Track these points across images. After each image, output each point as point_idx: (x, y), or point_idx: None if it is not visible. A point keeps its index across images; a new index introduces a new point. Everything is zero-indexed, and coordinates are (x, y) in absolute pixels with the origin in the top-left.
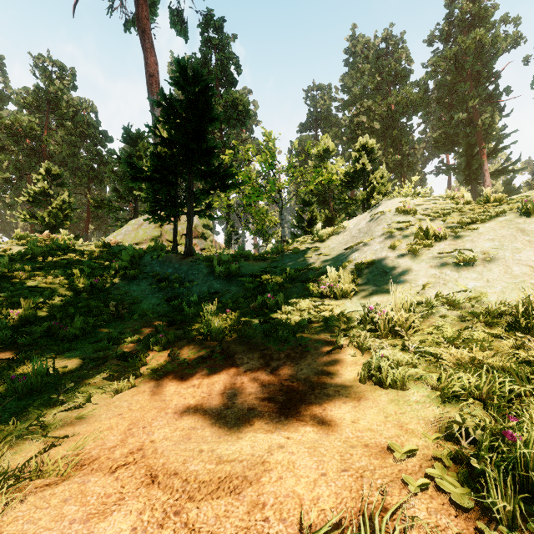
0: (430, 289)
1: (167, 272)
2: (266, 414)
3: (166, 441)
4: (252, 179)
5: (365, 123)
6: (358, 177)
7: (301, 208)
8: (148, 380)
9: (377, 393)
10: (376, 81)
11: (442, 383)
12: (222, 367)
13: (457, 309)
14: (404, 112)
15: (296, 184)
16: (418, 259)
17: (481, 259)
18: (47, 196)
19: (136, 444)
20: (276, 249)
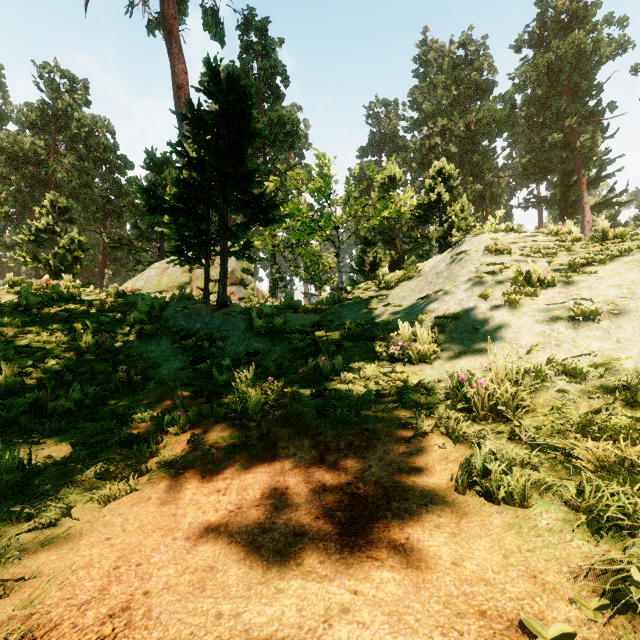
0: (538, 351)
1: (194, 327)
2: (321, 544)
3: (167, 594)
4: (302, 213)
5: (438, 145)
6: (432, 210)
7: (362, 248)
8: (157, 479)
9: (485, 511)
10: (452, 95)
11: (586, 500)
12: (259, 461)
13: (580, 380)
14: (486, 132)
15: (356, 220)
16: (518, 311)
17: (606, 312)
18: (53, 234)
19: (121, 597)
20: (332, 298)
